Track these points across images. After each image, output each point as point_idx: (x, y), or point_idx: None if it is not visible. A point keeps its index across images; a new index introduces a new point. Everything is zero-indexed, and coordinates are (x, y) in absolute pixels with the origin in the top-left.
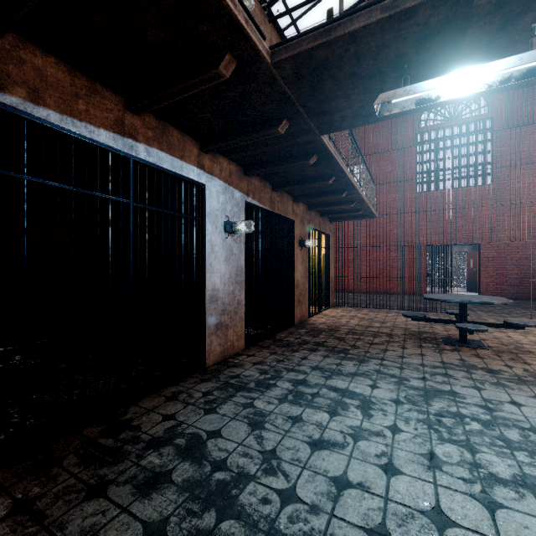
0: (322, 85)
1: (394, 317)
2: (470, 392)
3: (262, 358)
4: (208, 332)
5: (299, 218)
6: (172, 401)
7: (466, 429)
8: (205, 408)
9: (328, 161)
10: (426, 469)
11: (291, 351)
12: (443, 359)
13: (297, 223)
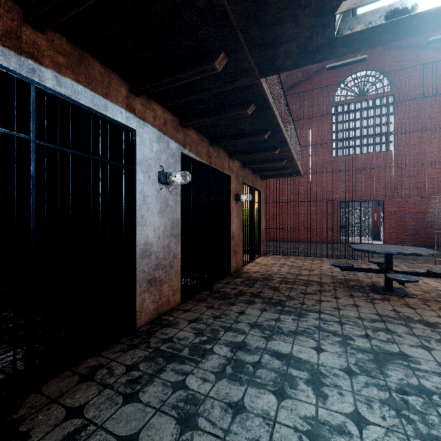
0: None
1: (319, 265)
2: (421, 354)
3: (198, 313)
4: (140, 290)
5: (234, 174)
6: (85, 382)
7: None
8: (125, 392)
9: (265, 112)
10: None
11: (228, 304)
12: (378, 311)
13: (233, 178)
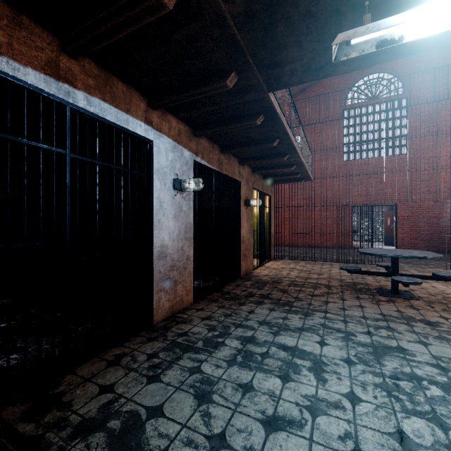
0: (274, 27)
1: (329, 269)
2: (417, 348)
3: (210, 312)
4: (157, 289)
5: (244, 179)
6: (113, 367)
7: (428, 395)
8: (148, 375)
9: (274, 122)
10: None
11: (239, 304)
12: (382, 311)
13: (243, 184)
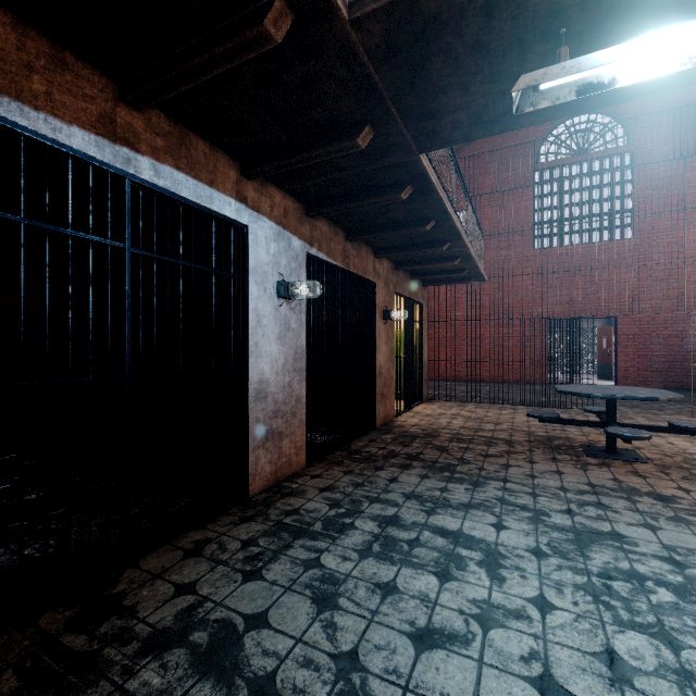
0: (427, 64)
1: (511, 416)
2: (641, 534)
3: (332, 480)
4: (253, 445)
5: (382, 279)
6: (192, 558)
7: (653, 601)
8: (244, 570)
9: (427, 196)
10: (608, 685)
11: (374, 468)
12: (590, 480)
13: (380, 286)
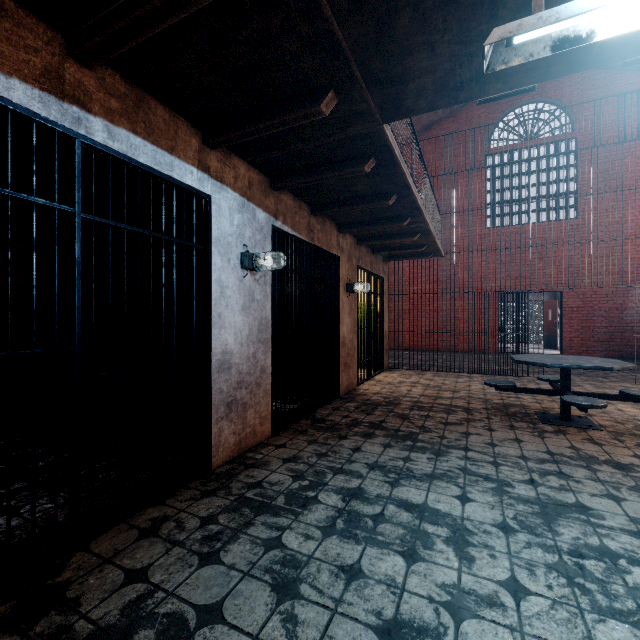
0: (393, 20)
1: (467, 384)
2: (606, 505)
3: (296, 450)
4: (216, 417)
5: (346, 254)
6: (147, 539)
7: (629, 583)
8: (201, 552)
9: (390, 169)
10: None
11: (338, 437)
12: (548, 447)
13: (344, 260)
